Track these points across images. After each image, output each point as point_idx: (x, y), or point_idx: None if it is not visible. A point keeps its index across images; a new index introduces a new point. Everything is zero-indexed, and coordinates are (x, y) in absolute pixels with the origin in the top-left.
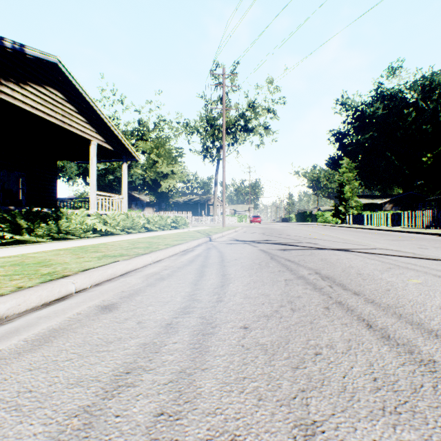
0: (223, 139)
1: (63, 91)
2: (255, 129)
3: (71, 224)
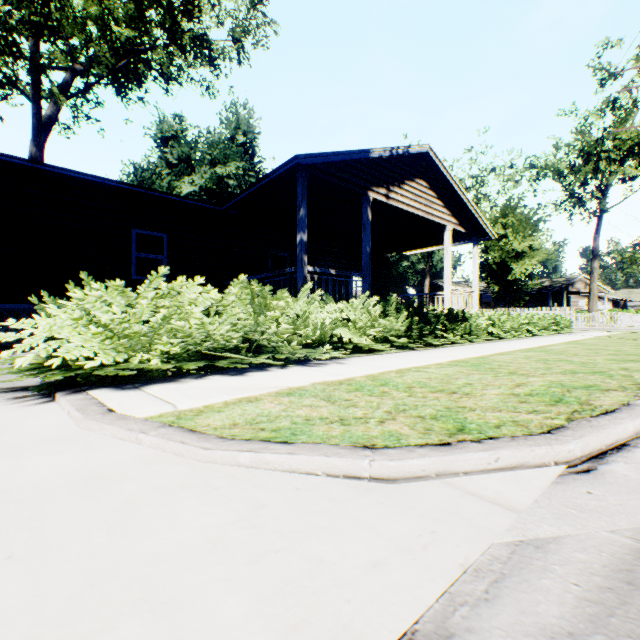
0: None
1: (426, 179)
2: None
3: (475, 325)
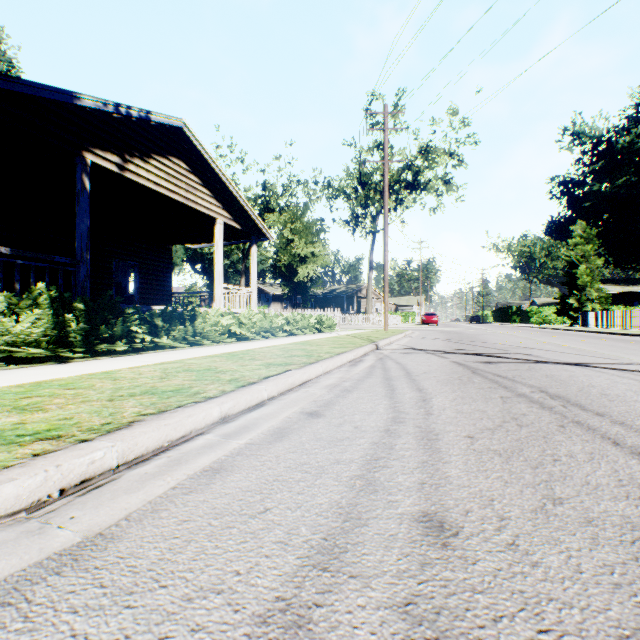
0: (385, 205)
1: (187, 161)
2: (429, 184)
3: (207, 326)
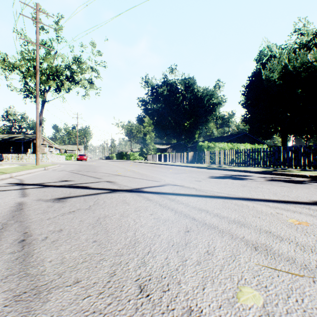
0: (37, 75)
1: None
2: (81, 81)
3: None
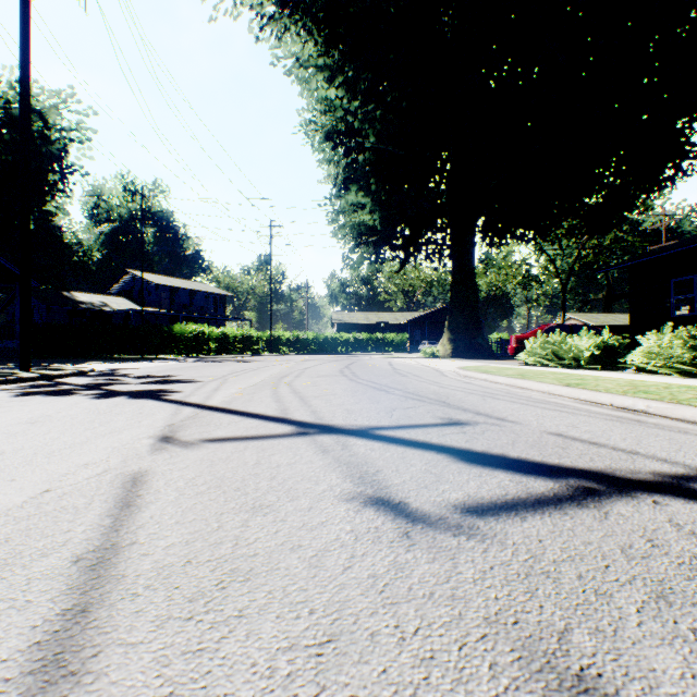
0: None
1: None
2: None
3: None
